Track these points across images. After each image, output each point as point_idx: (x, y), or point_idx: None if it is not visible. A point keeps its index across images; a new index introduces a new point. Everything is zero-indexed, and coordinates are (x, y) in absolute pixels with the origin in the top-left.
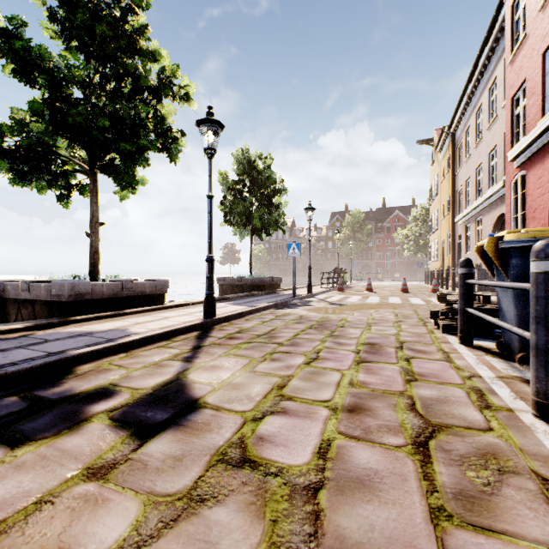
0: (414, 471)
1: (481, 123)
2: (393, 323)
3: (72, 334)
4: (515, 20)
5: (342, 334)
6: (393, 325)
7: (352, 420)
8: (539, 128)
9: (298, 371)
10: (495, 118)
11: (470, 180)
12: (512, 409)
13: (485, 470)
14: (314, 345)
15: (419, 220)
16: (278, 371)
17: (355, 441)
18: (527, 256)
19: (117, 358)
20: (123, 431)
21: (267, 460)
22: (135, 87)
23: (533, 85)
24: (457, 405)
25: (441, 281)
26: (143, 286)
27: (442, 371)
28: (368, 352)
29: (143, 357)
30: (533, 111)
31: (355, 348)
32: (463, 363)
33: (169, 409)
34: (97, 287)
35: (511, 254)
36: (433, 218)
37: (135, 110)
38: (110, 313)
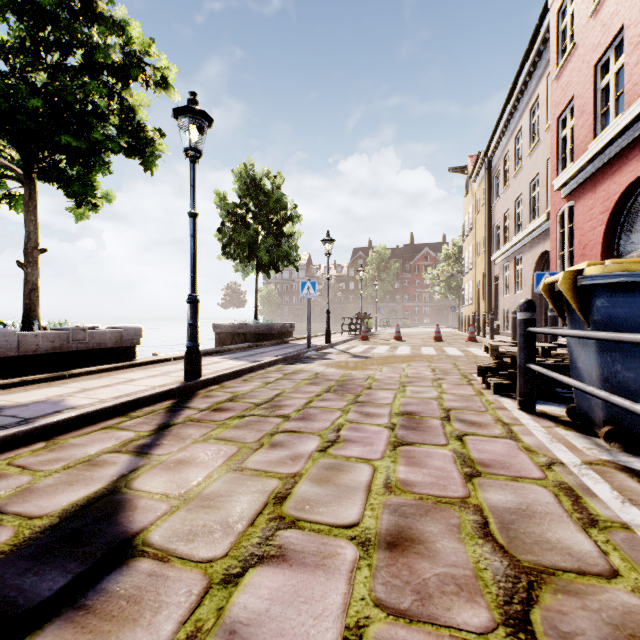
0: None
1: (521, 149)
2: (431, 382)
3: None
4: (562, 29)
5: (370, 400)
6: (432, 384)
7: (395, 569)
8: (592, 150)
9: (310, 464)
10: (537, 143)
11: (509, 213)
12: (628, 525)
13: None
14: (333, 417)
15: (451, 259)
16: (279, 466)
17: (405, 624)
18: (617, 297)
19: (27, 453)
20: None
21: None
22: (88, 61)
23: (583, 102)
24: (549, 521)
25: (477, 328)
26: (102, 336)
27: (509, 455)
28: (406, 428)
29: (72, 448)
30: (582, 132)
31: (388, 421)
32: (533, 441)
33: (73, 565)
34: (27, 339)
35: (595, 293)
36: (467, 256)
37: (86, 90)
38: (46, 375)
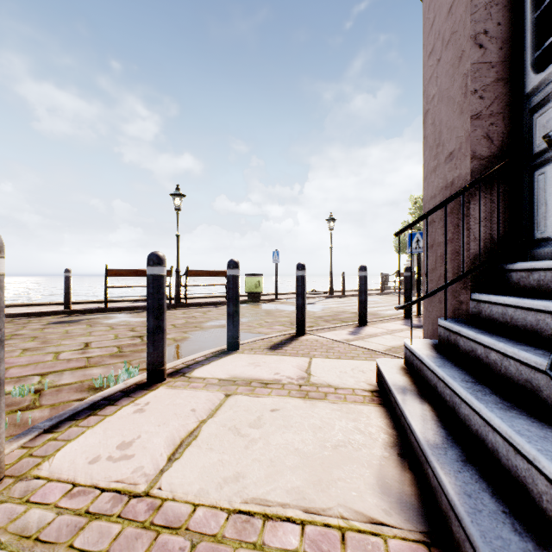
0: None
1: None
2: None
3: None
4: None
5: None
6: None
7: None
8: None
9: None
10: None
11: None
12: None
13: None
14: None
15: None
16: None
17: None
18: None
19: None
20: None
21: None
22: None
23: None
24: None
25: None
26: None
27: None
28: None
29: None
30: None
31: None
32: None
33: None
34: None
35: None
36: None
37: None
38: None
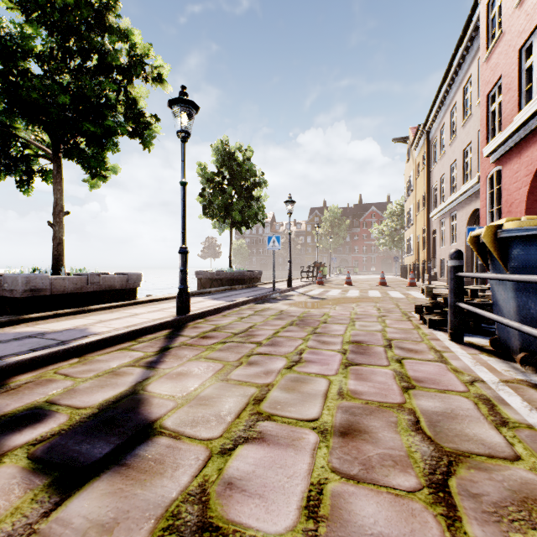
0: (441, 536)
1: (455, 121)
2: (377, 318)
3: (20, 335)
4: (491, 18)
5: (326, 332)
6: (377, 320)
7: (346, 449)
8: (517, 122)
9: (279, 377)
10: (469, 116)
11: (445, 176)
12: (533, 426)
13: (534, 530)
14: (296, 344)
15: (395, 216)
16: (255, 378)
17: (354, 484)
18: (531, 246)
19: (67, 365)
20: (40, 478)
21: (235, 524)
22: (102, 64)
23: (510, 81)
24: (468, 421)
25: (417, 275)
26: (112, 280)
27: (439, 374)
28: (355, 353)
29: (99, 362)
30: (509, 106)
31: (341, 348)
32: (460, 364)
33: (113, 439)
34: (57, 282)
35: (512, 244)
36: (408, 213)
37: (101, 87)
38: (72, 310)
